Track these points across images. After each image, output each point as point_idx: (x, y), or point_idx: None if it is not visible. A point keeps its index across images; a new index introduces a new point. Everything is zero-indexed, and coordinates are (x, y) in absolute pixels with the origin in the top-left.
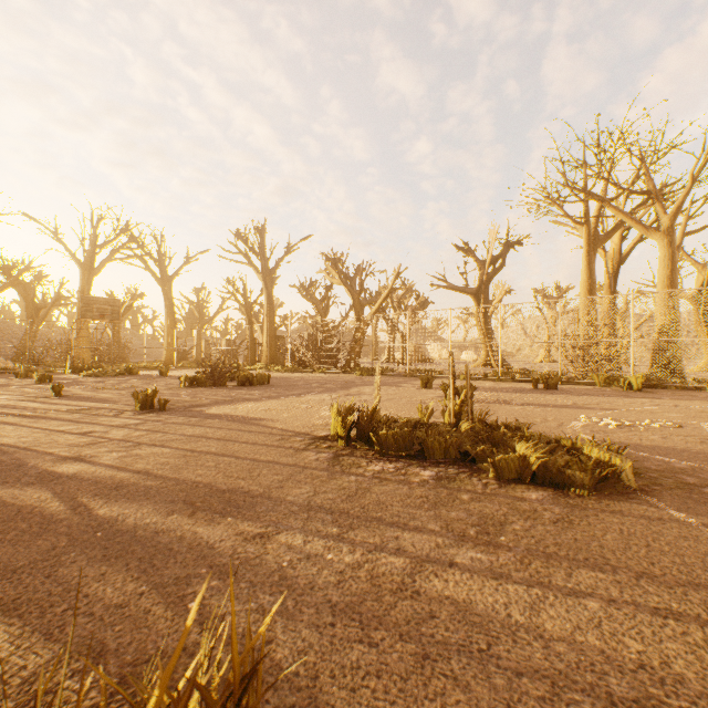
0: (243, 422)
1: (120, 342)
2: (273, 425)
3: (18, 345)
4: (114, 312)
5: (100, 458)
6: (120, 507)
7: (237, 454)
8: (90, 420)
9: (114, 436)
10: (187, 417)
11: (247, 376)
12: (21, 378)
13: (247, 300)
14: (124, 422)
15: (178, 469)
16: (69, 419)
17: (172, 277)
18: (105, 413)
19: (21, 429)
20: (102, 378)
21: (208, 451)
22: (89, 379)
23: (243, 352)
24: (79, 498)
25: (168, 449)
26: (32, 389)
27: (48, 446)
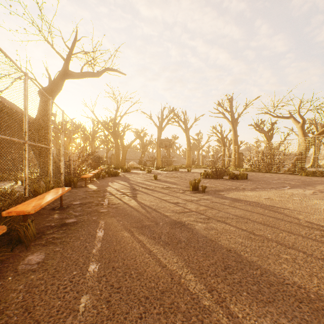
0: (262, 208)
1: (169, 157)
2: (292, 215)
3: (140, 159)
4: (169, 145)
5: (193, 226)
6: (250, 308)
7: (298, 247)
8: (173, 194)
9: (190, 208)
10: (220, 198)
11: (233, 174)
12: (141, 171)
13: (222, 135)
14: (189, 197)
15: (260, 256)
16: (164, 193)
17: (189, 128)
18: (177, 190)
19: (149, 196)
20: (166, 172)
21: (266, 237)
22: (162, 172)
23: (220, 161)
24: (204, 274)
25: (231, 227)
26: (146, 176)
27: (163, 210)
